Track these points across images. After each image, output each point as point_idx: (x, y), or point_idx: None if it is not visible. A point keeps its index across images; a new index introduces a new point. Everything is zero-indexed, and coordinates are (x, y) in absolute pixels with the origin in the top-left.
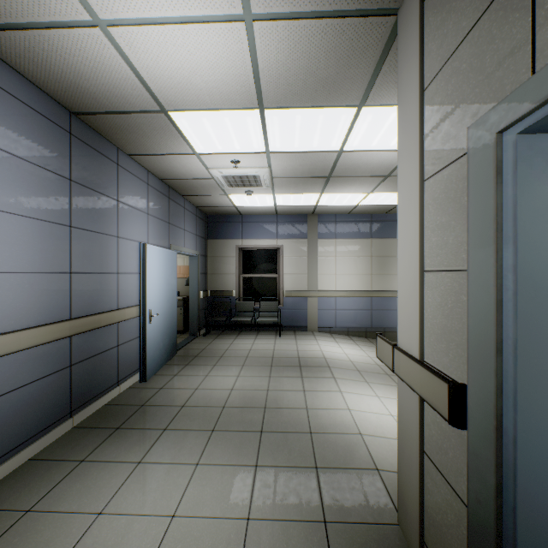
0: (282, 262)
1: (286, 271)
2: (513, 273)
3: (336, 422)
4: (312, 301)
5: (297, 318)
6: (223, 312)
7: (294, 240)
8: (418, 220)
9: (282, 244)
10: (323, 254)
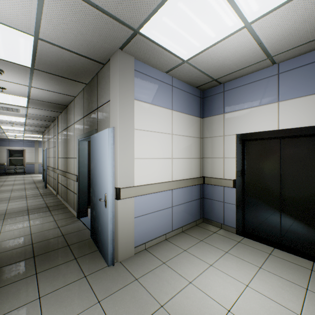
0: (25, 154)
1: (27, 156)
2: (44, 157)
3: (38, 179)
4: (37, 165)
5: (31, 170)
6: (1, 170)
7: (30, 147)
8: (43, 153)
9: (26, 149)
10: (40, 152)
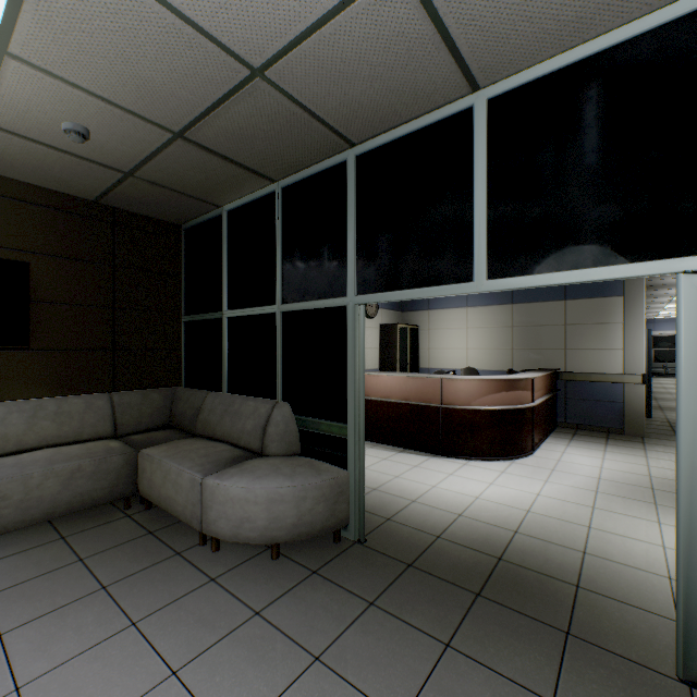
0: None
1: None
2: None
3: None
4: None
5: None
6: None
7: None
8: None
9: None
10: None
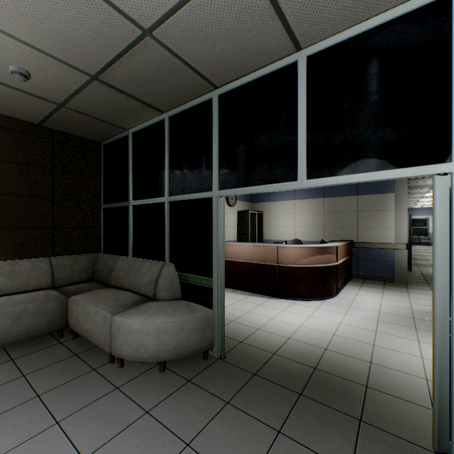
0: (428, 223)
1: (430, 226)
2: None
3: None
4: None
5: None
6: None
7: None
8: None
9: (429, 217)
10: None
